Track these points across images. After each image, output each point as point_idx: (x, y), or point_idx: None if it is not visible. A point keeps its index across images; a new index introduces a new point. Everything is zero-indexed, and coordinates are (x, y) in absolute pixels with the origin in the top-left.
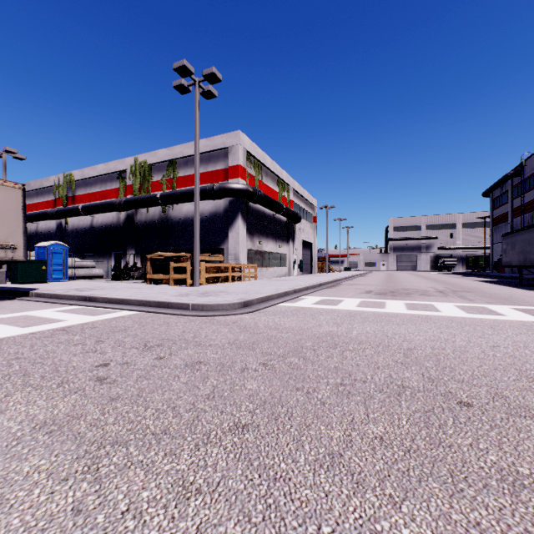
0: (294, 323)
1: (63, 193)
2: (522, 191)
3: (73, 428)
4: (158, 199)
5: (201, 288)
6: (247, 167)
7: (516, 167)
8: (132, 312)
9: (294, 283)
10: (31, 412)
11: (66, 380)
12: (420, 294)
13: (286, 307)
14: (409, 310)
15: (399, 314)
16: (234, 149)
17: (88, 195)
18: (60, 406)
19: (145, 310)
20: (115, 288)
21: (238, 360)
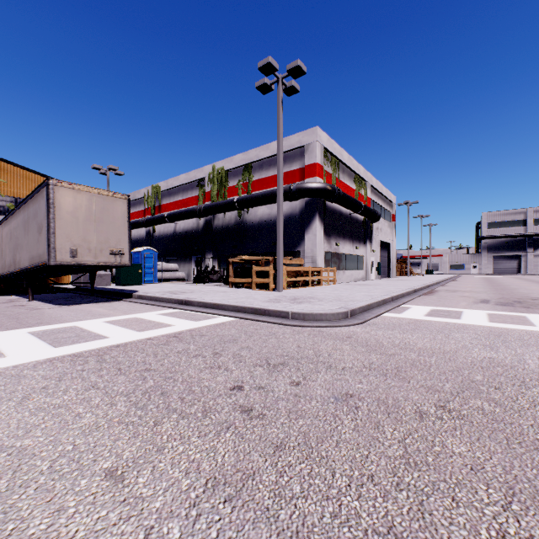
0: (426, 342)
1: (151, 204)
2: None
3: (254, 496)
4: (234, 204)
5: (285, 293)
6: (324, 164)
7: None
8: (229, 318)
9: (382, 288)
10: (191, 456)
11: (208, 407)
12: None
13: (396, 319)
14: None
15: None
16: (311, 147)
17: (172, 204)
18: (220, 451)
19: (242, 317)
20: (203, 291)
21: (399, 397)
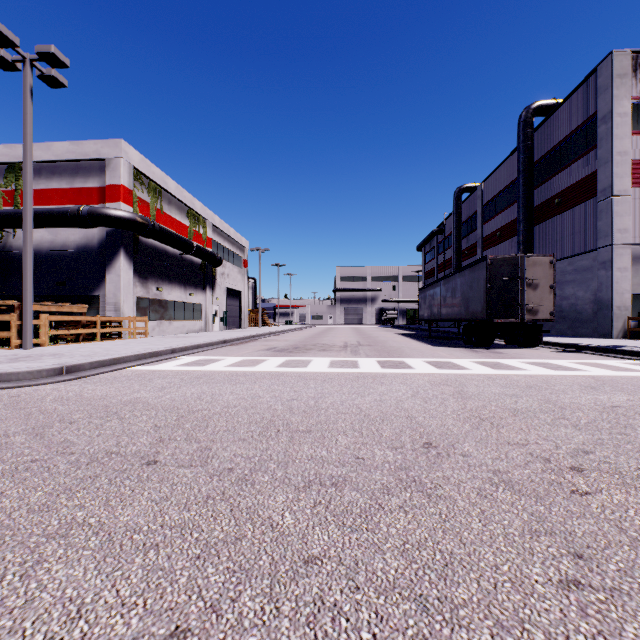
0: (106, 391)
1: None
2: (444, 248)
3: None
4: None
5: (32, 350)
6: (136, 189)
7: (440, 225)
8: None
9: (189, 340)
10: None
11: None
12: (321, 349)
13: (133, 371)
14: (276, 368)
15: (258, 372)
16: (115, 163)
17: None
18: None
19: None
20: None
21: None
